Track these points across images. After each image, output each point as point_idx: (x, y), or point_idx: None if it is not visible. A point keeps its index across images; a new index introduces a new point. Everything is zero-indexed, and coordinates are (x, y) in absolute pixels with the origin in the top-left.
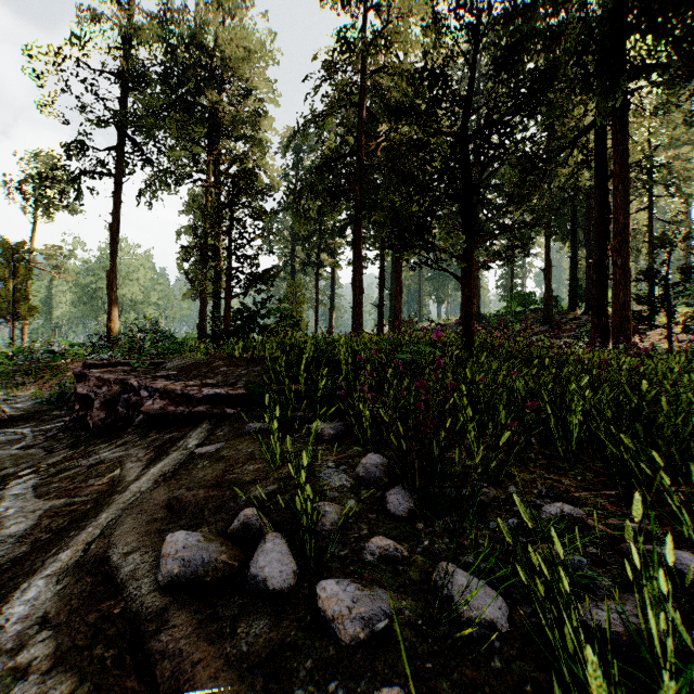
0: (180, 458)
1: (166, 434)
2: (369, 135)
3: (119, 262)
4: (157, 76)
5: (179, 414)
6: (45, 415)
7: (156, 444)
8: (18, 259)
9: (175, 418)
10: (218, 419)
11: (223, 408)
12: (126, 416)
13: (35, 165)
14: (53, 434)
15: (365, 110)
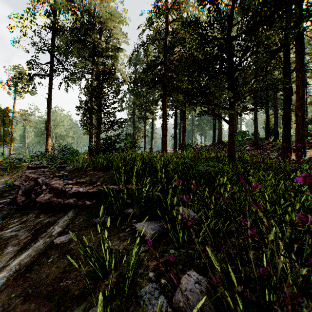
0: (41, 247)
1: (47, 217)
2: (170, 53)
3: (55, 118)
4: (69, 29)
5: (58, 204)
6: (5, 193)
7: (37, 227)
8: (5, 116)
9: (56, 205)
10: (80, 208)
11: (84, 200)
12: (34, 200)
13: (16, 73)
14: (2, 206)
15: (168, 41)
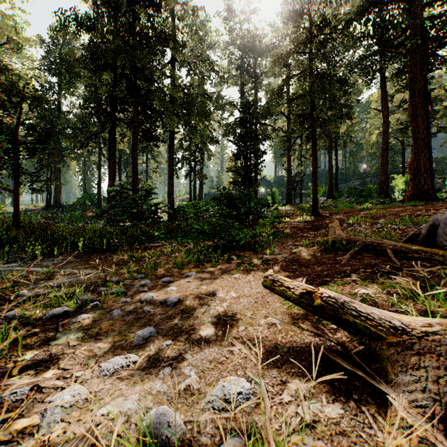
0: None
1: None
2: None
3: None
4: None
5: None
6: None
7: None
8: None
9: None
10: None
11: None
12: None
13: None
14: None
15: None
